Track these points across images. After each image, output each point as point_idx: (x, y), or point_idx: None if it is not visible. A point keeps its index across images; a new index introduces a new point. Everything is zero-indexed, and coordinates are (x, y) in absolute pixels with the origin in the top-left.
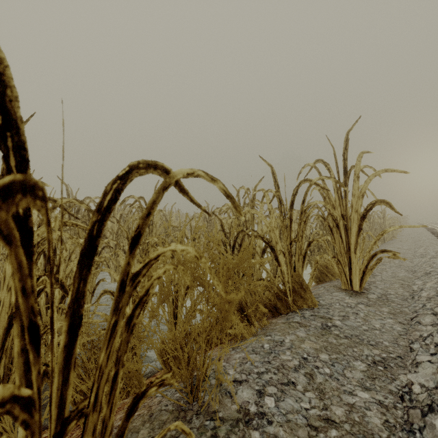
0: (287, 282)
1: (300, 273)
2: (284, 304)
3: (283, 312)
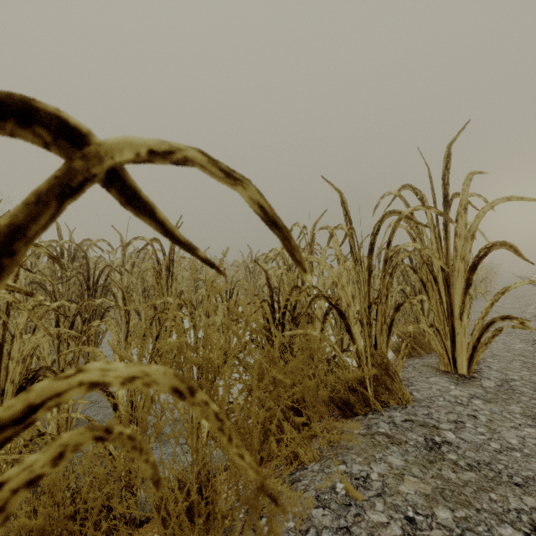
0: (365, 364)
1: (384, 351)
2: (360, 398)
3: (360, 411)
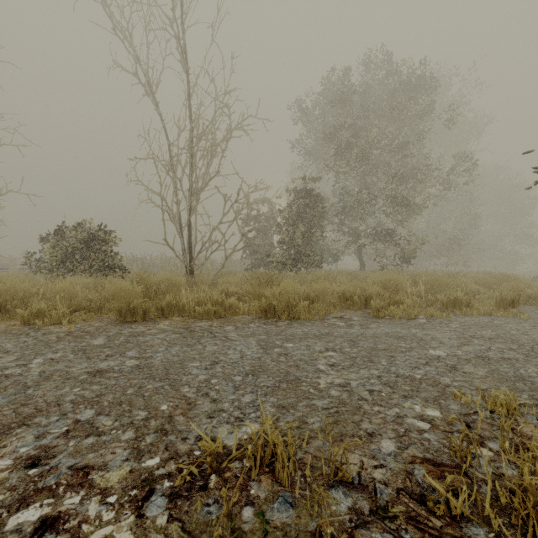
0: None
1: None
2: None
3: None
